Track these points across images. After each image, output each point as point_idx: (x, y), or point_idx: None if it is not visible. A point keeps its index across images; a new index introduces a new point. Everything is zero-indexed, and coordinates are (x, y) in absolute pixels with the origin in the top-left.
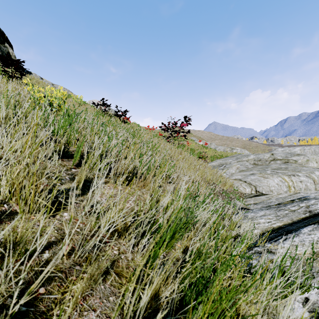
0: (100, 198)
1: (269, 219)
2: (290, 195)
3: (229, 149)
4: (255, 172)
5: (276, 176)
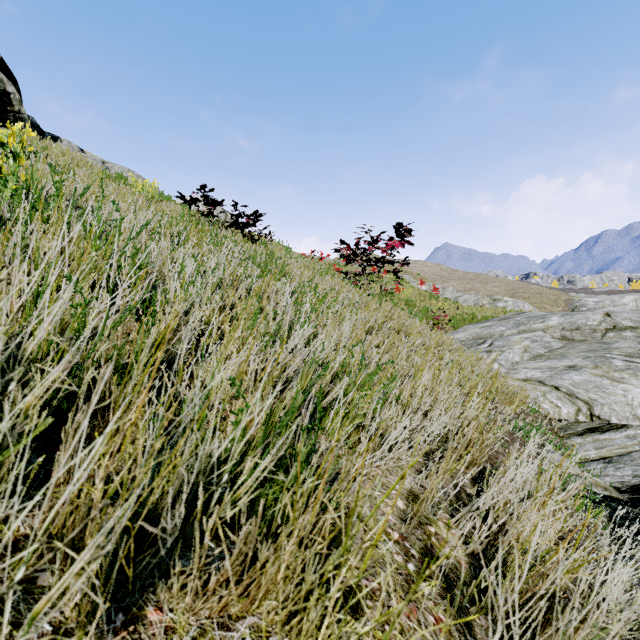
0: None
1: None
2: None
3: (488, 301)
4: (579, 363)
5: None
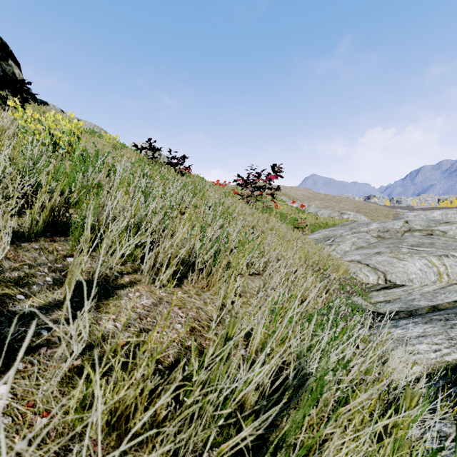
0: (114, 322)
1: (437, 345)
2: (443, 288)
3: (337, 214)
4: (382, 250)
5: (419, 256)
